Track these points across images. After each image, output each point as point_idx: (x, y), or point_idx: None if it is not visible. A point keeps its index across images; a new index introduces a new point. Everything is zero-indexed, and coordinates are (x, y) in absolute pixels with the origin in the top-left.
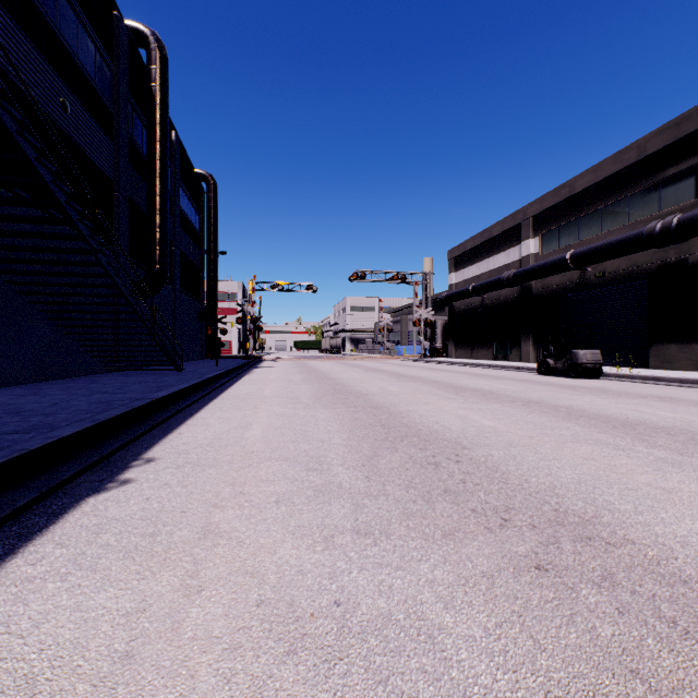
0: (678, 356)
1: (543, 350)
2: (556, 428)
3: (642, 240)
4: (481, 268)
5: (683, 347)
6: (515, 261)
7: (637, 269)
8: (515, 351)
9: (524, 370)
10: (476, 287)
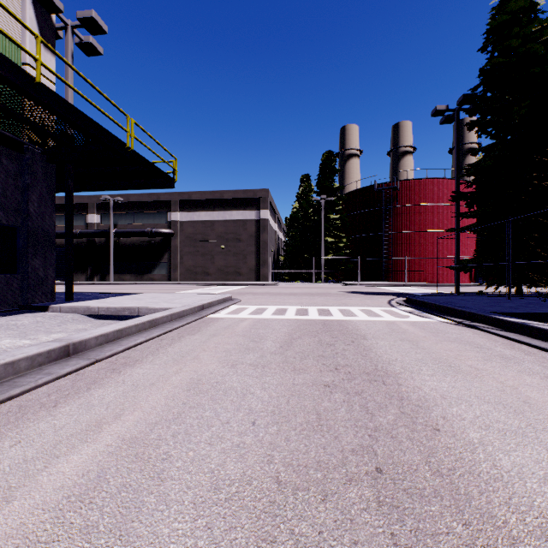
0: (81, 276)
1: None
2: None
3: None
4: None
5: (83, 273)
6: None
7: None
8: None
9: None
10: None
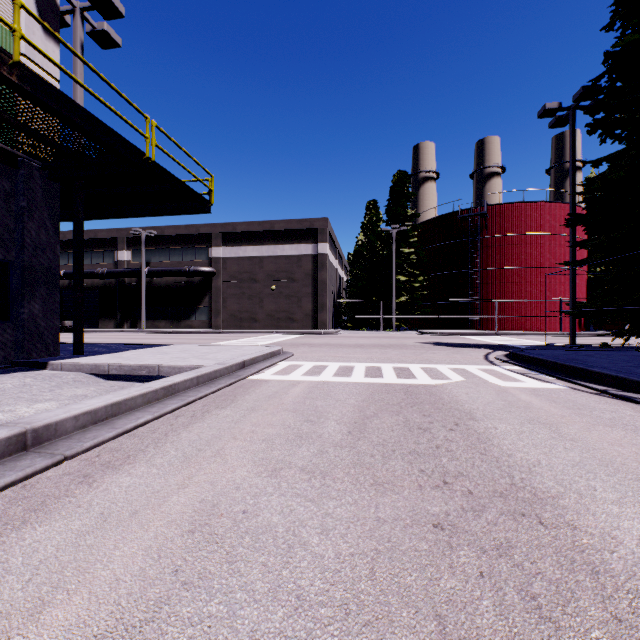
0: (110, 323)
1: None
2: None
3: (95, 275)
4: None
5: (111, 319)
6: None
7: (95, 285)
8: None
9: None
10: None
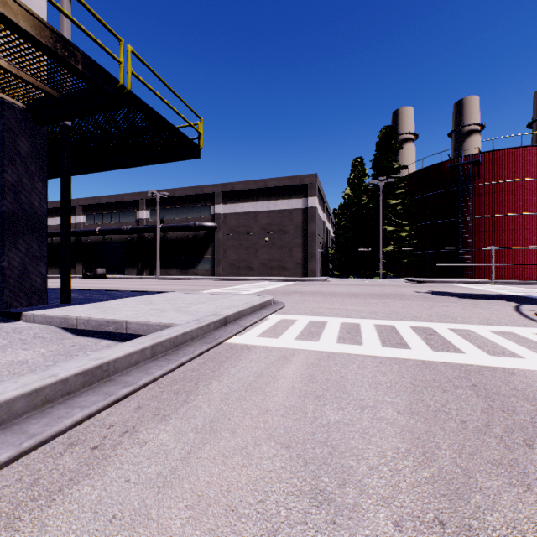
0: (133, 271)
1: (86, 269)
2: (82, 284)
3: (122, 231)
4: (51, 222)
5: (134, 268)
6: (73, 223)
7: (122, 240)
8: (73, 270)
9: (77, 278)
10: (48, 233)
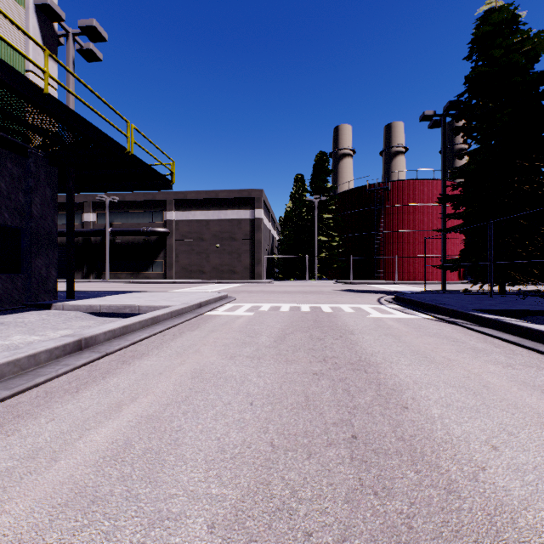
0: (77, 274)
1: None
2: None
3: (65, 234)
4: None
5: (78, 271)
6: None
7: (64, 242)
8: None
9: None
10: None
